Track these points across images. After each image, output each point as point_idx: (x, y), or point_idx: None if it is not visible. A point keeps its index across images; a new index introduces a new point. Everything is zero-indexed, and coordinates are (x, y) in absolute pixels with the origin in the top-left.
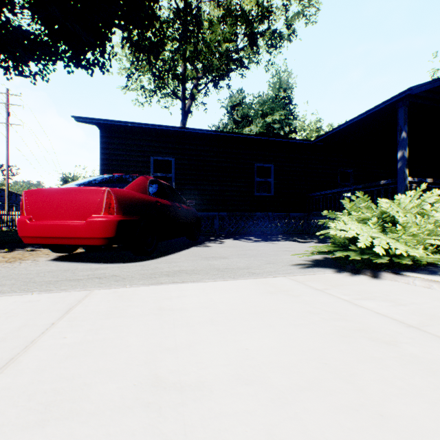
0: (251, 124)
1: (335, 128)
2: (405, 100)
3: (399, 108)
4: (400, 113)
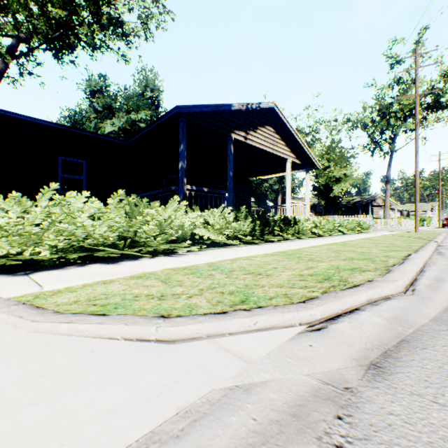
0: (114, 117)
1: (140, 131)
2: (185, 117)
3: (180, 123)
4: (181, 127)
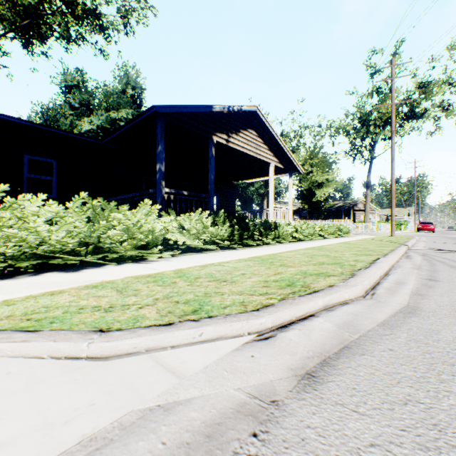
0: (92, 115)
1: (116, 131)
2: (163, 117)
3: (158, 123)
4: (159, 128)
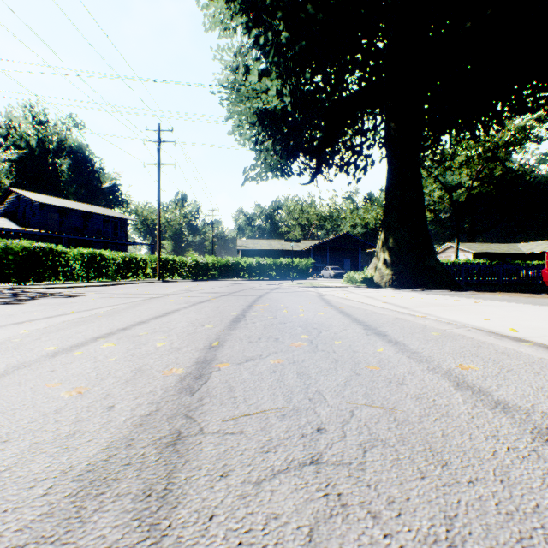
0: None
1: None
2: None
3: None
4: None
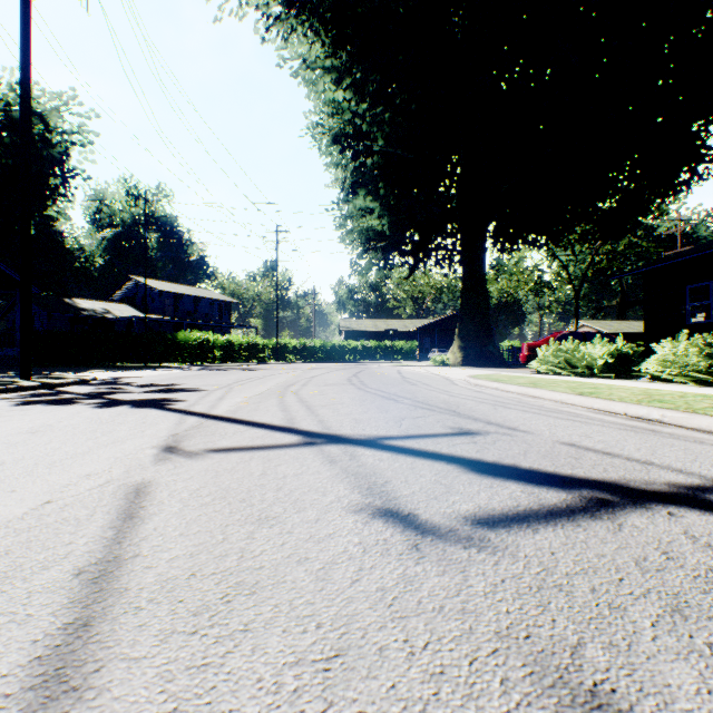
0: None
1: None
2: None
3: None
4: None
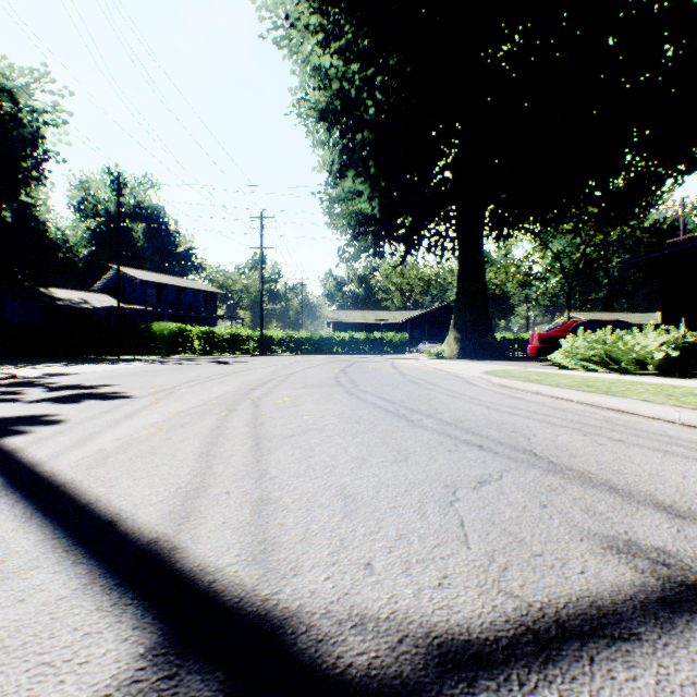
0: None
1: None
2: None
3: None
4: None
